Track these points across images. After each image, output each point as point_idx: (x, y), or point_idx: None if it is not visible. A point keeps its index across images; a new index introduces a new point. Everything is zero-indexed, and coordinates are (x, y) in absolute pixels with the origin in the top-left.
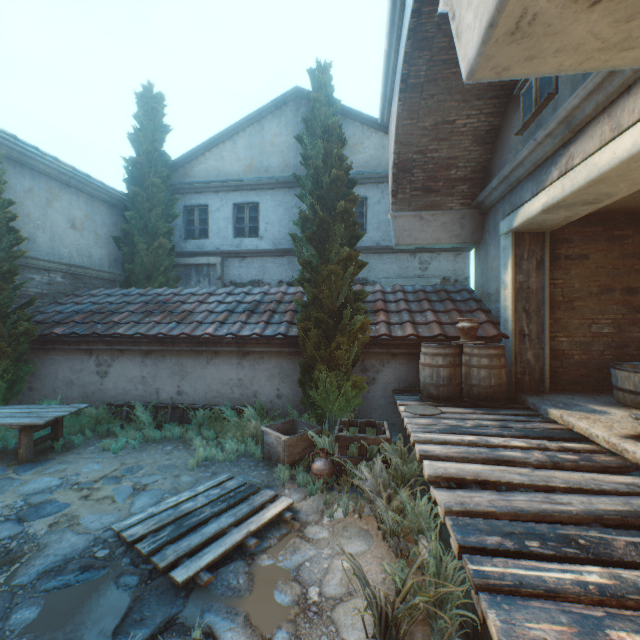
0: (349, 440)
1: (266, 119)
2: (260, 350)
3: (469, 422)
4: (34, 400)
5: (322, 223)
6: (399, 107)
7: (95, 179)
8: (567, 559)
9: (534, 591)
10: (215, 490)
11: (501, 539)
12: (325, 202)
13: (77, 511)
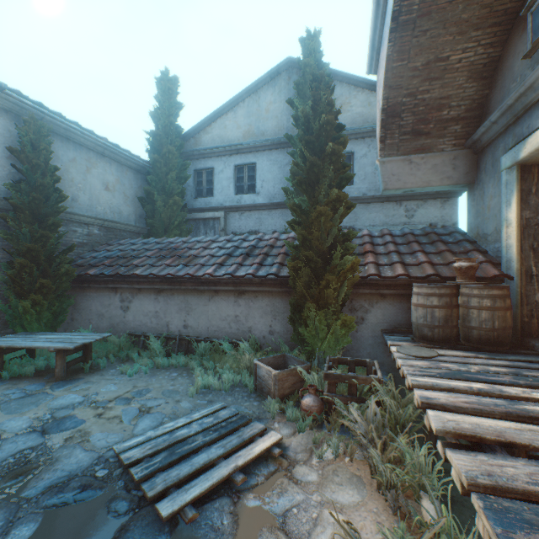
0: (338, 378)
1: (262, 89)
2: (254, 289)
3: (473, 367)
4: (75, 329)
5: (311, 166)
6: (389, 49)
7: (123, 149)
8: None
9: None
10: (208, 418)
11: None
12: (314, 146)
13: (90, 428)
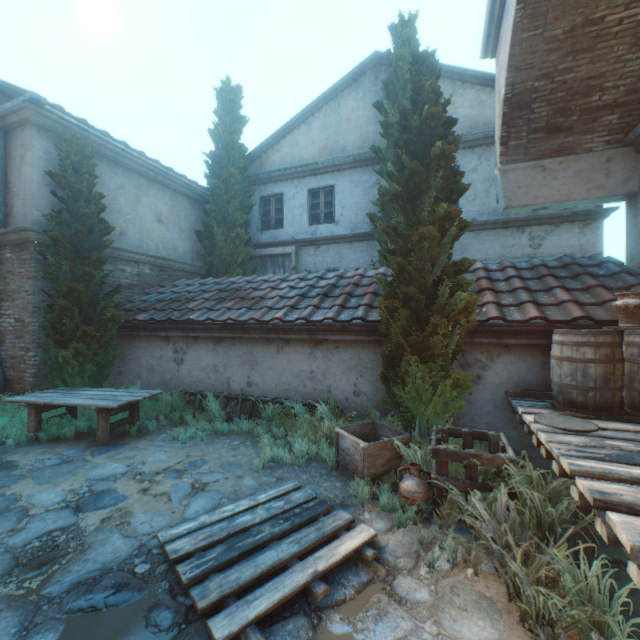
0: (452, 456)
1: (342, 95)
2: (334, 338)
3: None
4: (123, 384)
5: (411, 175)
6: (517, 13)
7: (178, 174)
8: None
9: None
10: (278, 502)
11: None
12: (414, 149)
13: (132, 506)
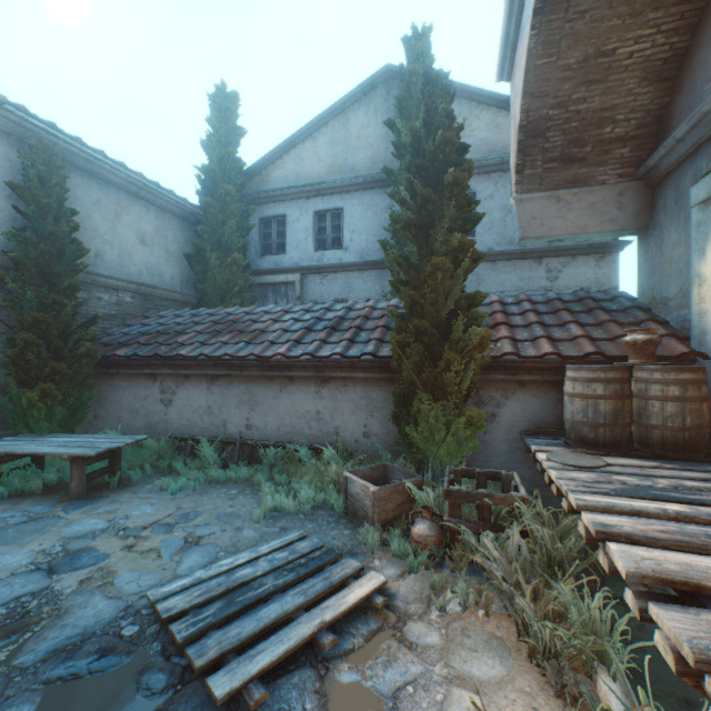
0: (465, 497)
1: (351, 109)
2: (343, 376)
3: (661, 481)
4: (99, 430)
5: (424, 202)
6: (531, 39)
7: (165, 189)
8: None
9: None
10: (281, 553)
11: None
12: (427, 175)
13: (115, 565)
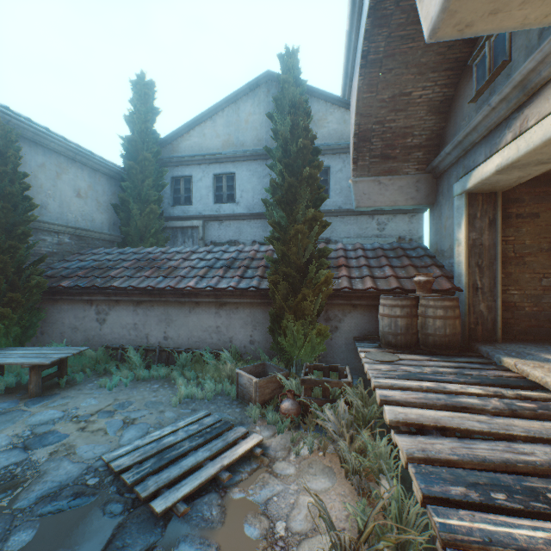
0: (314, 383)
1: (241, 100)
2: (235, 301)
3: (426, 369)
4: (45, 343)
5: (290, 187)
6: (359, 82)
7: (97, 155)
8: (536, 514)
9: (505, 550)
10: (194, 426)
11: (466, 490)
12: (292, 168)
13: (74, 441)
